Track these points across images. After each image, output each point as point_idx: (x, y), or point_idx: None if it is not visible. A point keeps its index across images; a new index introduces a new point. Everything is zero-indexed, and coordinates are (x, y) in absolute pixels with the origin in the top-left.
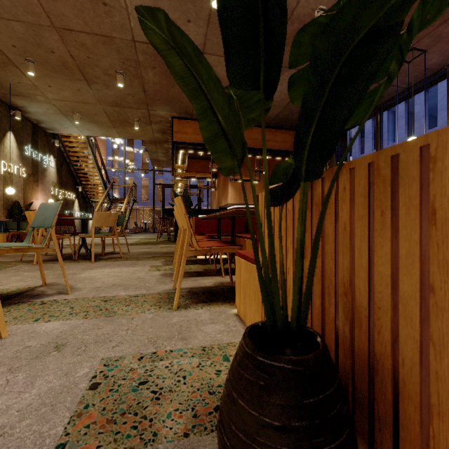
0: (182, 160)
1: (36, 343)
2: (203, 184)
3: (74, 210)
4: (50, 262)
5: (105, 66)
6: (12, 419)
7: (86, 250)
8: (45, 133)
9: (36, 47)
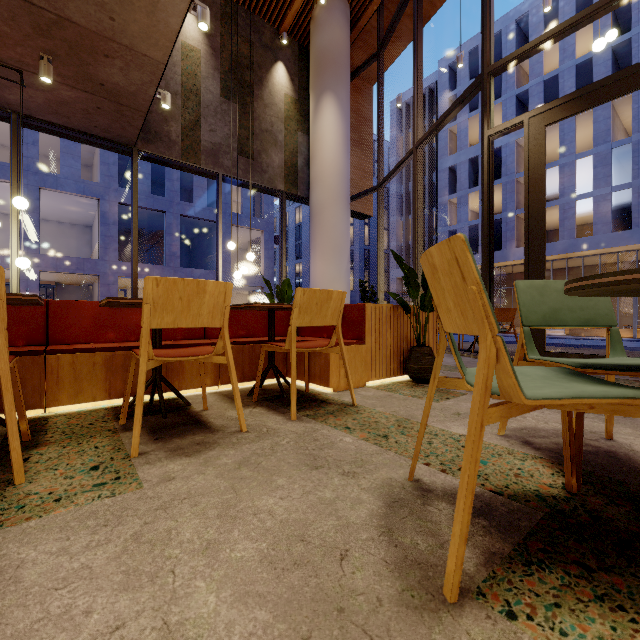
0: None
1: None
2: None
3: None
4: None
5: None
6: None
7: None
8: None
9: None
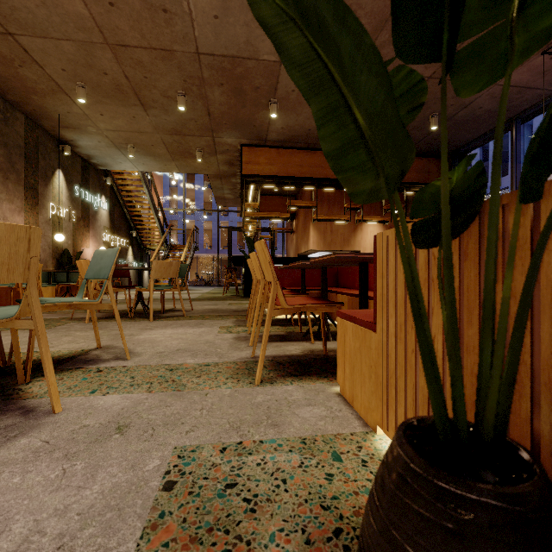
0: (252, 197)
1: (95, 422)
2: (277, 226)
3: (128, 259)
4: (104, 320)
5: (164, 87)
6: (72, 525)
7: (143, 306)
8: (97, 170)
9: (88, 69)
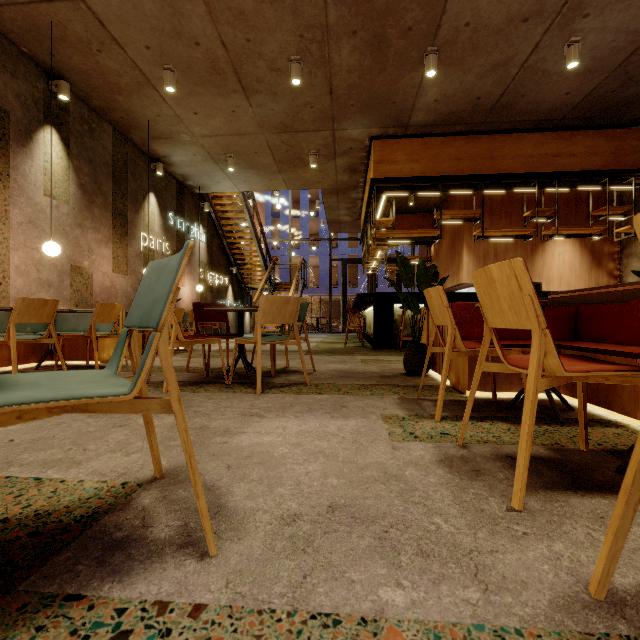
0: (381, 213)
1: None
2: None
3: (227, 300)
4: (189, 389)
5: (272, 54)
6: None
7: (246, 365)
8: (193, 195)
9: (176, 40)
